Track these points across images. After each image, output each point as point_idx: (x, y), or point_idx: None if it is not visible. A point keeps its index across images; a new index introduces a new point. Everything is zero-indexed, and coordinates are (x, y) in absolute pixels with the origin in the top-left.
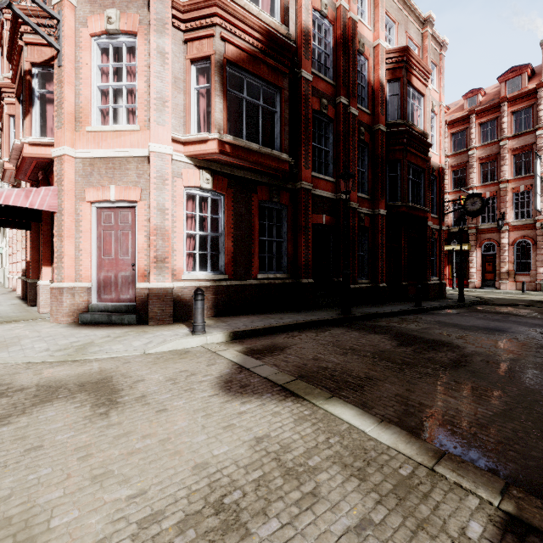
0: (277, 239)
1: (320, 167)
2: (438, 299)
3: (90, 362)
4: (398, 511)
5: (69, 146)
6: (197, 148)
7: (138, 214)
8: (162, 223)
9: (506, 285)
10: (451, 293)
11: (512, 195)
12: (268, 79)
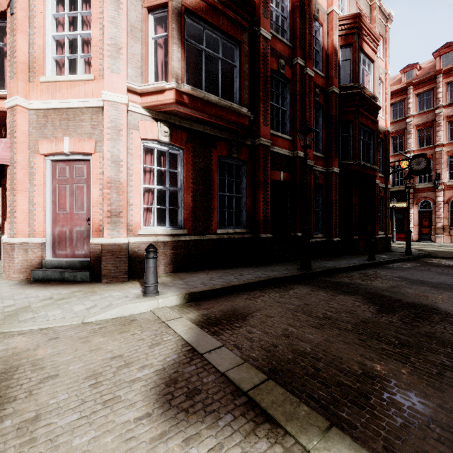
0: (236, 195)
1: (277, 126)
2: (384, 251)
3: (9, 337)
4: None
5: (22, 96)
6: (154, 98)
7: (93, 166)
8: (116, 176)
9: (442, 239)
10: (394, 246)
11: (447, 158)
12: (227, 31)
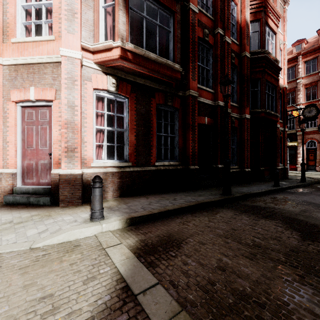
0: (170, 135)
1: (202, 82)
2: (283, 179)
3: None
4: None
5: None
6: (103, 55)
7: (53, 111)
8: (72, 118)
9: None
10: (289, 175)
11: None
12: (164, 2)
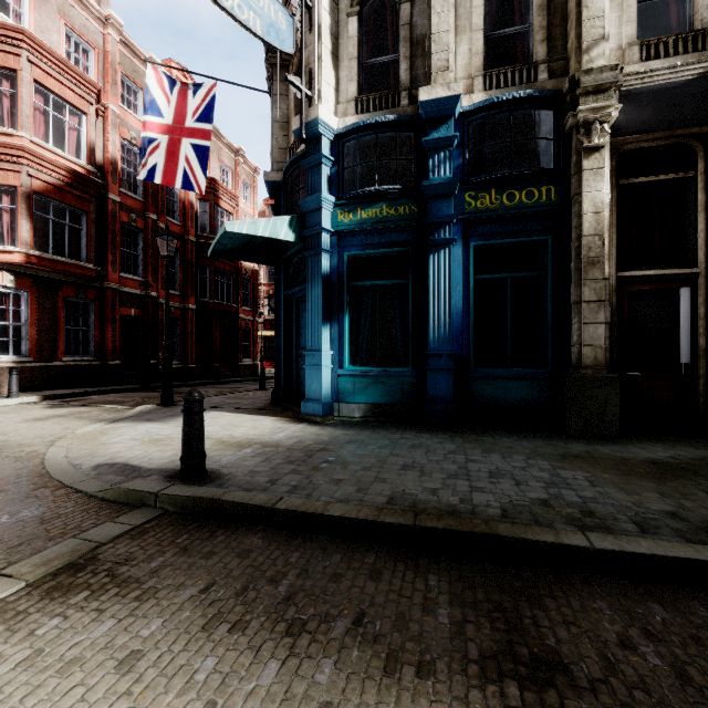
0: (84, 328)
1: (130, 267)
2: (251, 377)
3: None
4: (113, 412)
5: None
6: (2, 256)
7: None
8: None
9: None
10: (271, 373)
11: None
12: (75, 205)
